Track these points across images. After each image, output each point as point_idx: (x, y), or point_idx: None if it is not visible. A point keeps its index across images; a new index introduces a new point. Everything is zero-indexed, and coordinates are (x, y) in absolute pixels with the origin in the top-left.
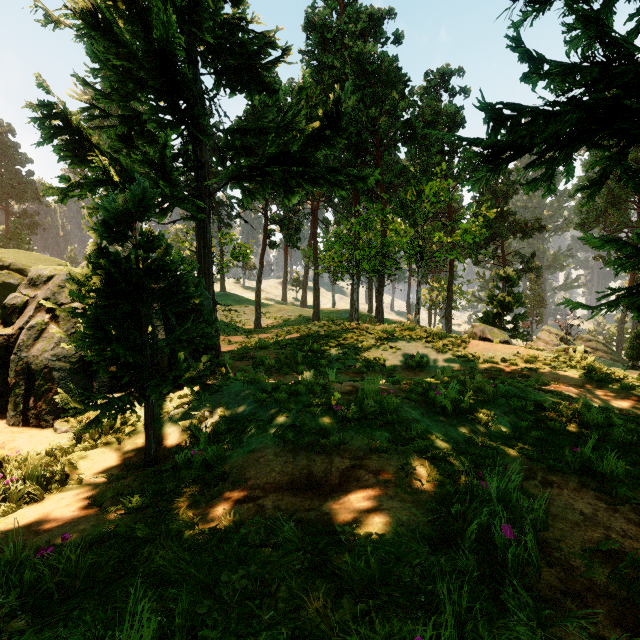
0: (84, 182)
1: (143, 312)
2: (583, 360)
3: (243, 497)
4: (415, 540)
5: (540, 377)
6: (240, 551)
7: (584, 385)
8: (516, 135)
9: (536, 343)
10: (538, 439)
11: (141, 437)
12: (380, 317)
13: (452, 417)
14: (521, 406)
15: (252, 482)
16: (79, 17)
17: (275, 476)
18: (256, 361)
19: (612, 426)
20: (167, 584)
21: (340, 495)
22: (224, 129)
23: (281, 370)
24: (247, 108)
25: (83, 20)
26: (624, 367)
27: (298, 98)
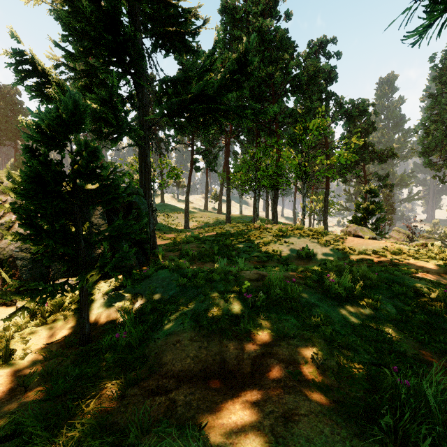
0: None
1: (77, 210)
2: (441, 253)
3: (157, 387)
4: None
5: (407, 266)
6: None
7: (445, 273)
8: None
9: (389, 240)
10: (423, 322)
11: None
12: (275, 220)
13: (345, 301)
14: (402, 292)
15: (167, 369)
16: None
17: (189, 362)
18: (182, 252)
19: None
20: None
21: (253, 389)
22: (160, 79)
23: (201, 259)
24: (179, 71)
25: None
26: None
27: (214, 49)
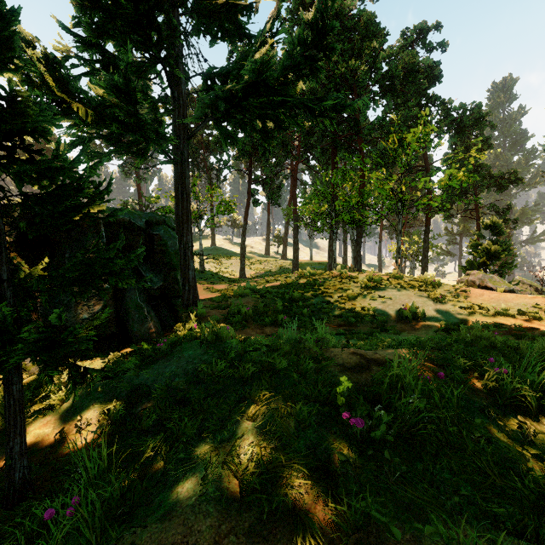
0: None
1: None
2: None
3: None
4: None
5: None
6: None
7: None
8: None
9: None
10: None
11: (47, 424)
12: (358, 267)
13: (535, 415)
14: None
15: None
16: None
17: None
18: (231, 310)
19: None
20: None
21: None
22: (203, 73)
23: (259, 321)
24: None
25: None
26: None
27: (277, 12)
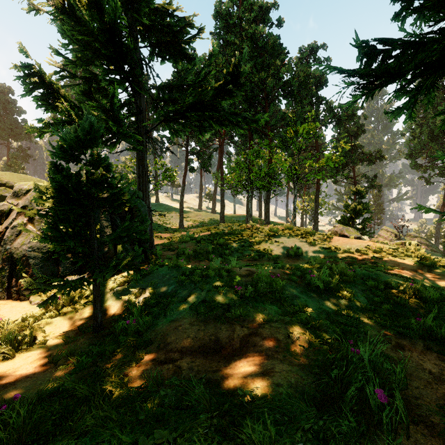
0: (54, 122)
1: (92, 215)
2: (416, 251)
3: (165, 359)
4: (304, 402)
5: (385, 263)
6: (158, 411)
7: (418, 269)
8: (387, 67)
9: (377, 238)
10: (389, 311)
11: (92, 308)
12: (267, 220)
13: (323, 294)
14: (374, 285)
15: (172, 346)
16: (51, 4)
17: (190, 341)
18: (179, 251)
19: (444, 301)
20: (95, 443)
21: (240, 358)
22: (156, 86)
23: (197, 258)
24: (174, 73)
25: (54, 6)
26: (440, 256)
27: (209, 62)
